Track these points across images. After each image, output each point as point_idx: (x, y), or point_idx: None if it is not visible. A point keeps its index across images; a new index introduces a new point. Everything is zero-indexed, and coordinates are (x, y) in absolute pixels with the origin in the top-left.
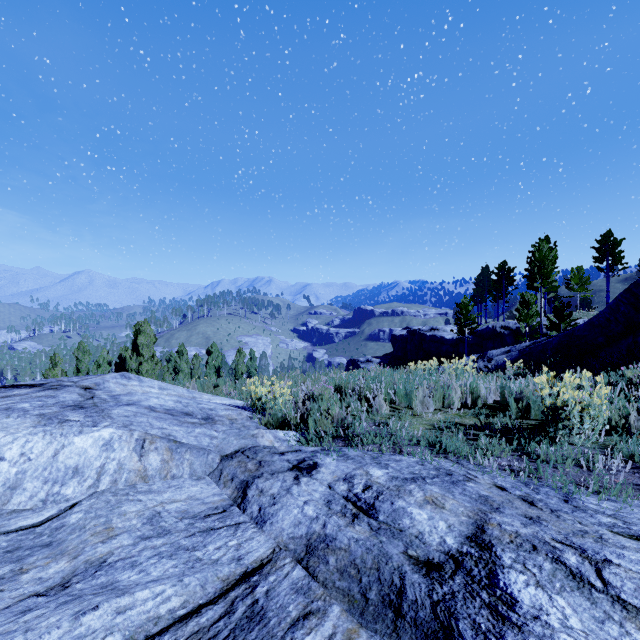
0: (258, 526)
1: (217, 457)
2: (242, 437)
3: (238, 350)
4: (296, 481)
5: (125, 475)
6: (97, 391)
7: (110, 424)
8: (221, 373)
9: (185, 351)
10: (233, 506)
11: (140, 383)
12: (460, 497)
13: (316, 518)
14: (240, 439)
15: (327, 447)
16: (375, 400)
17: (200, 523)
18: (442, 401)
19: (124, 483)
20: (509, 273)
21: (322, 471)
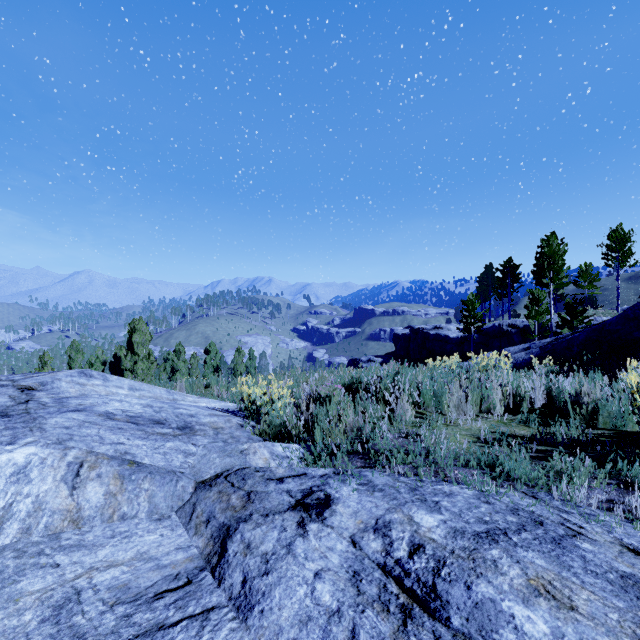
0: (240, 616)
1: (190, 484)
2: (227, 454)
3: (237, 349)
4: (301, 530)
5: (45, 519)
6: (38, 392)
7: (36, 440)
8: (219, 373)
9: (182, 350)
10: (204, 571)
11: (104, 382)
12: (591, 581)
13: (337, 613)
14: (224, 457)
15: (343, 471)
16: (398, 403)
17: (143, 613)
18: (479, 404)
19: (42, 531)
20: (514, 270)
21: (339, 511)
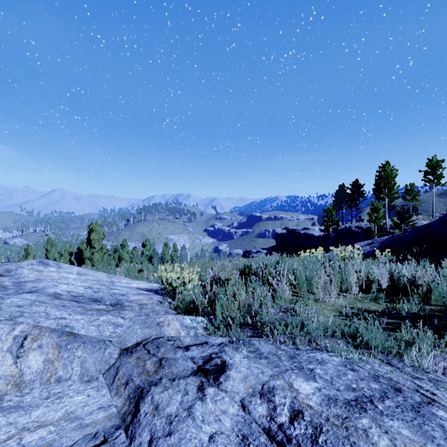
0: None
1: (116, 351)
2: (147, 325)
3: (164, 244)
4: (200, 393)
5: None
6: (3, 278)
7: None
8: (152, 260)
9: (126, 244)
10: (119, 429)
11: (58, 269)
12: None
13: None
14: (144, 328)
15: (236, 341)
16: (279, 285)
17: None
18: (340, 286)
19: None
20: (360, 188)
21: (232, 376)
